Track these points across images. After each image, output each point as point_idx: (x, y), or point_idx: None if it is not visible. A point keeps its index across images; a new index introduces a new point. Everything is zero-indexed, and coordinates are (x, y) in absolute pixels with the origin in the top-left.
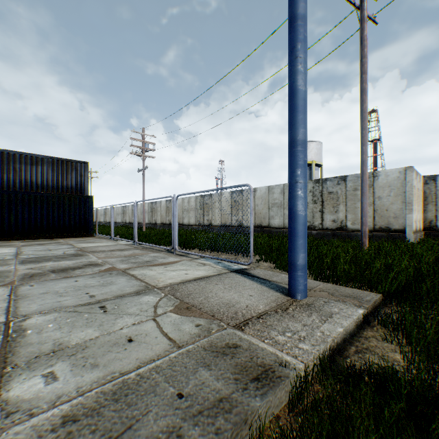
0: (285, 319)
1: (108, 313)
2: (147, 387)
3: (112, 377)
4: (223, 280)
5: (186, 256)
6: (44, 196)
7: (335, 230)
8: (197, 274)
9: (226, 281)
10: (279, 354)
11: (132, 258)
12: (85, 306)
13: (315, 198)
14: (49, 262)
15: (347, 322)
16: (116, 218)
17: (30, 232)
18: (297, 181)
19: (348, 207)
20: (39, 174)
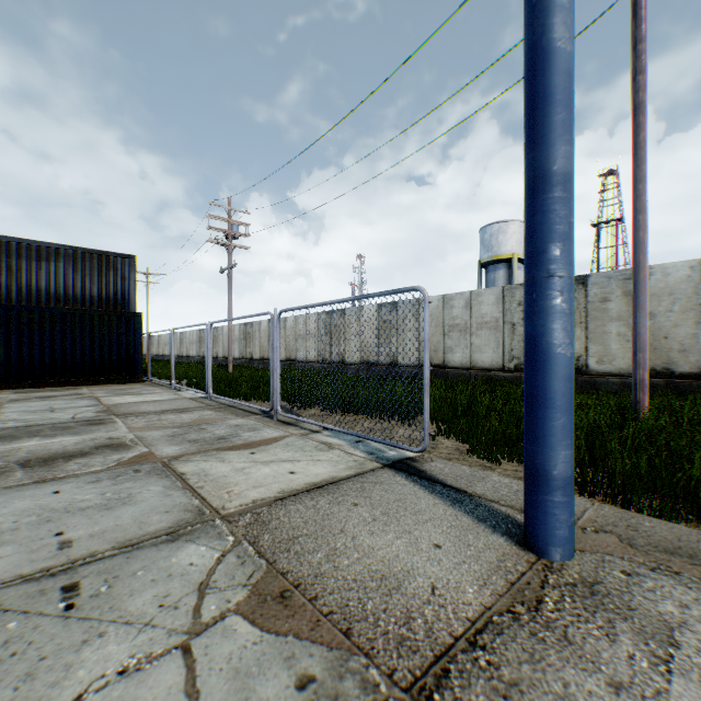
0: (550, 654)
1: (75, 613)
2: None
3: None
4: (370, 493)
5: (297, 426)
6: (56, 313)
7: None
8: (313, 472)
9: (374, 495)
10: None
11: (194, 429)
12: (30, 582)
13: None
14: (33, 439)
15: None
16: (188, 349)
17: (32, 376)
18: (551, 273)
19: (590, 332)
20: (51, 276)
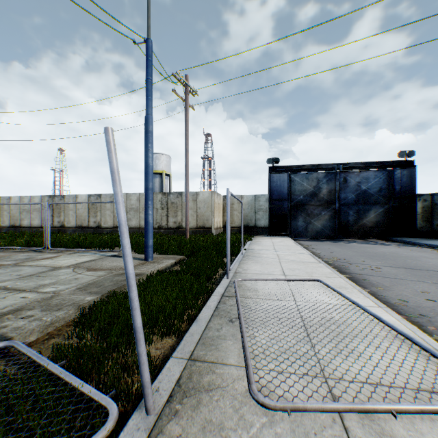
0: (144, 266)
1: (48, 276)
2: (99, 282)
3: (83, 283)
4: (106, 260)
5: (62, 253)
6: None
7: (175, 229)
8: (84, 259)
9: (108, 260)
10: (142, 272)
11: (5, 258)
12: (25, 277)
13: (163, 206)
14: None
15: (167, 263)
16: None
17: None
18: (149, 207)
19: (183, 213)
20: None
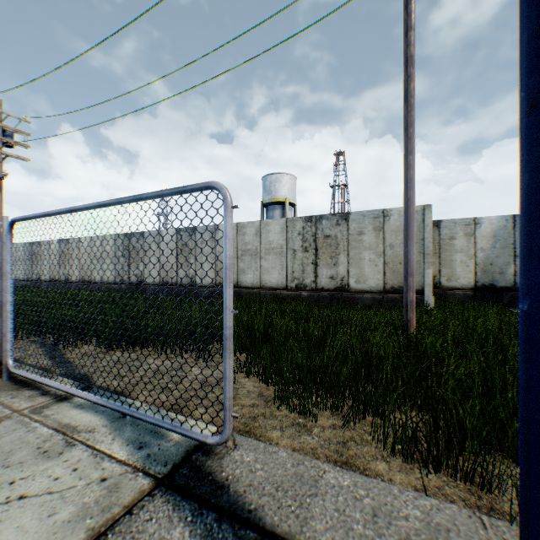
0: None
1: None
2: None
3: None
4: None
5: (36, 389)
6: None
7: (333, 291)
8: None
9: None
10: None
11: None
12: None
13: (306, 244)
14: None
15: None
16: None
17: None
18: None
19: (351, 258)
20: None
